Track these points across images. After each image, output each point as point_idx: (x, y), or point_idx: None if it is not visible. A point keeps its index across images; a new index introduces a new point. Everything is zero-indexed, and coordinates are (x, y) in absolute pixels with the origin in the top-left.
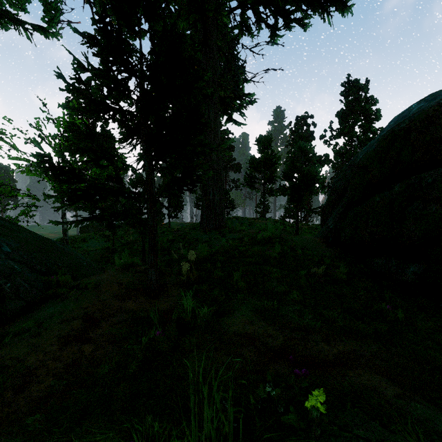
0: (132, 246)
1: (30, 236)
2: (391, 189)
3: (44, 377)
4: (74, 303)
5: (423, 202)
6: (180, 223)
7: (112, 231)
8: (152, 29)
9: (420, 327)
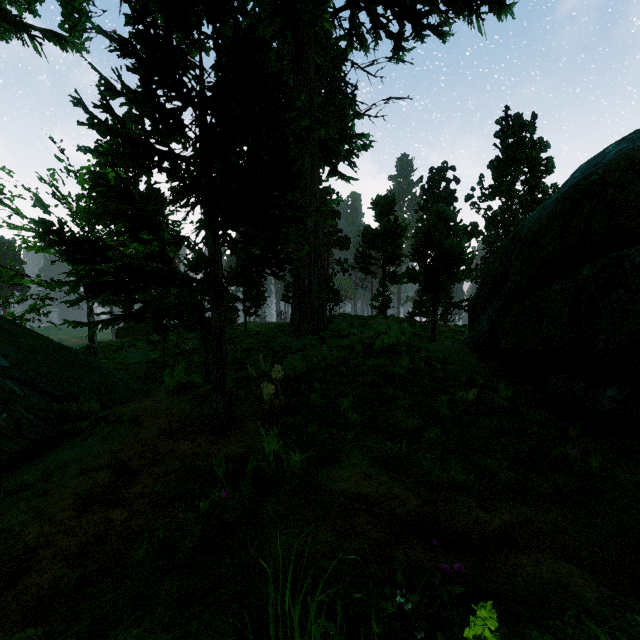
0: (190, 358)
1: (39, 343)
2: (577, 273)
3: (49, 562)
4: (100, 444)
5: (627, 293)
6: (262, 323)
7: (162, 334)
8: (219, 33)
9: (625, 483)
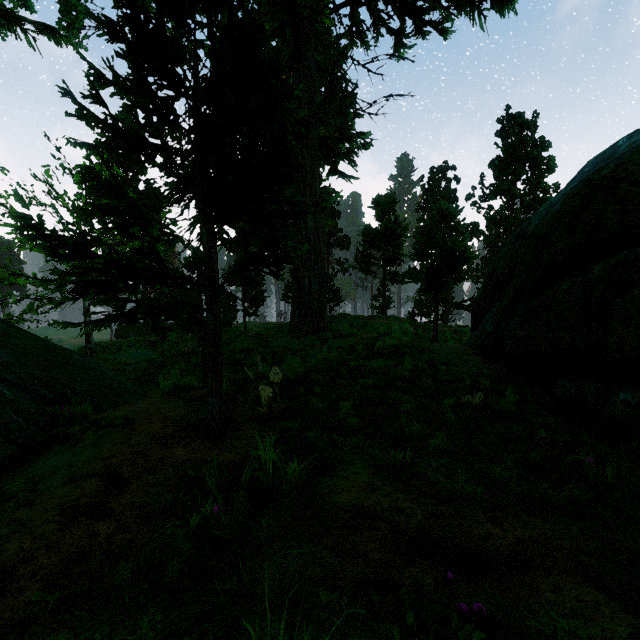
0: (189, 358)
1: (32, 344)
2: (588, 272)
3: (27, 582)
4: (90, 450)
5: None
6: (261, 323)
7: (161, 335)
8: (214, 22)
9: None
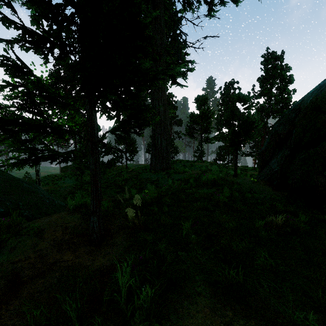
0: None
1: None
2: None
3: None
4: (8, 254)
5: None
6: (136, 164)
7: (81, 171)
8: None
9: None
